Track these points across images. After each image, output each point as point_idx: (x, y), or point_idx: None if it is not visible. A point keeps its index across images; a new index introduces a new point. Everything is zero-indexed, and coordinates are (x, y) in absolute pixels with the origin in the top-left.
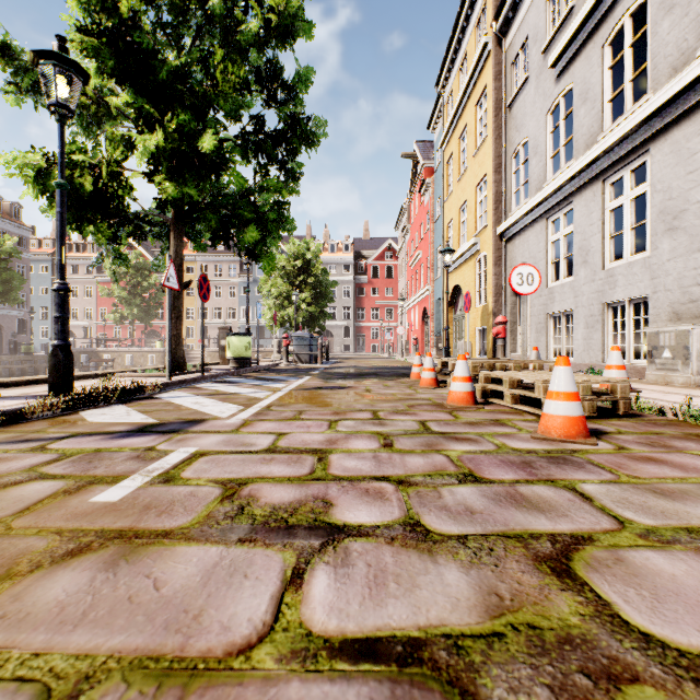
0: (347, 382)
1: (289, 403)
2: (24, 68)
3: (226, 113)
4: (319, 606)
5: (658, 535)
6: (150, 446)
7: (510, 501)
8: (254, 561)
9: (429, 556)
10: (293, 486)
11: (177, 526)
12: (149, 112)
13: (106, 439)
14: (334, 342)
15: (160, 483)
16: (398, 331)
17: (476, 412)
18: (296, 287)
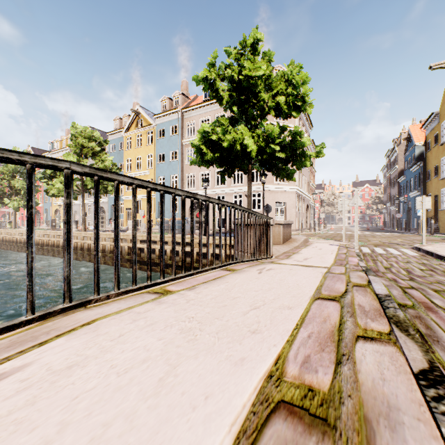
0: None
1: None
2: None
3: None
4: None
5: None
6: None
7: None
8: None
9: None
10: None
11: None
12: None
13: None
14: None
15: None
16: None
17: None
18: None
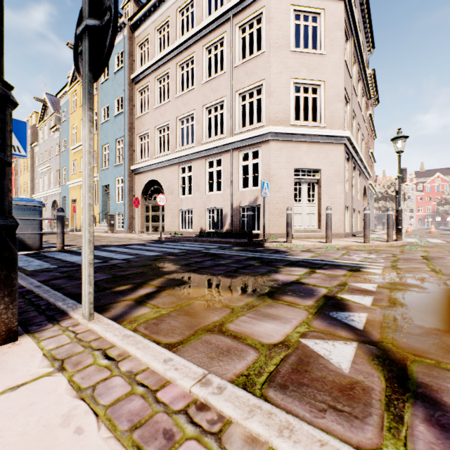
0: None
1: None
2: None
3: None
4: None
5: None
6: None
7: None
8: None
9: None
10: None
11: None
12: None
13: None
14: None
15: None
16: None
17: None
18: None
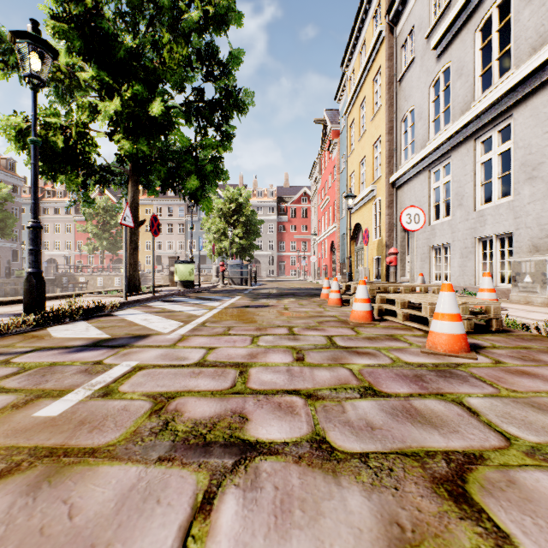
0: (269, 301)
1: (221, 319)
2: (10, 49)
3: (173, 85)
4: (225, 539)
5: (544, 453)
6: (98, 360)
7: (406, 416)
8: (169, 483)
9: (333, 477)
10: (215, 400)
11: (105, 443)
12: (109, 83)
13: (63, 353)
14: (261, 268)
15: (99, 397)
16: (311, 260)
17: (374, 328)
18: (231, 224)
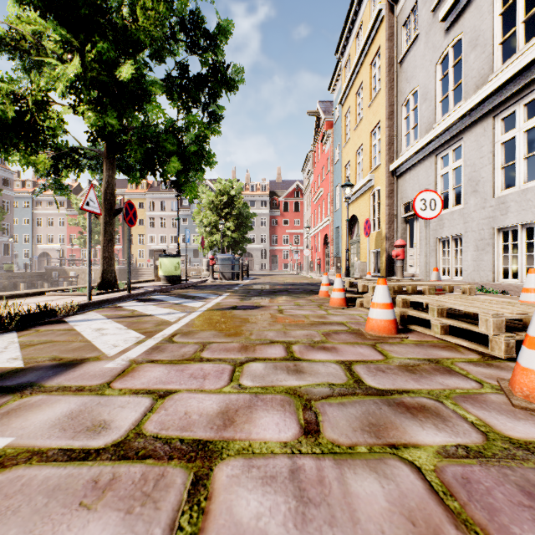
0: (261, 300)
1: (197, 329)
2: None
3: (151, 53)
4: None
5: None
6: None
7: None
8: None
9: None
10: None
11: None
12: (69, 41)
13: None
14: (253, 262)
15: None
16: (305, 253)
17: (403, 346)
18: (223, 217)
